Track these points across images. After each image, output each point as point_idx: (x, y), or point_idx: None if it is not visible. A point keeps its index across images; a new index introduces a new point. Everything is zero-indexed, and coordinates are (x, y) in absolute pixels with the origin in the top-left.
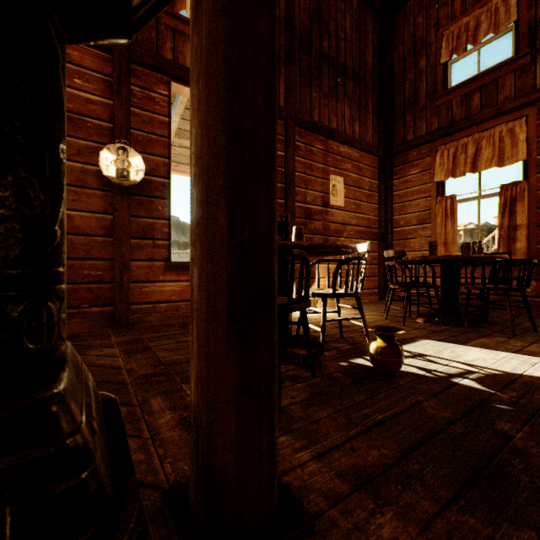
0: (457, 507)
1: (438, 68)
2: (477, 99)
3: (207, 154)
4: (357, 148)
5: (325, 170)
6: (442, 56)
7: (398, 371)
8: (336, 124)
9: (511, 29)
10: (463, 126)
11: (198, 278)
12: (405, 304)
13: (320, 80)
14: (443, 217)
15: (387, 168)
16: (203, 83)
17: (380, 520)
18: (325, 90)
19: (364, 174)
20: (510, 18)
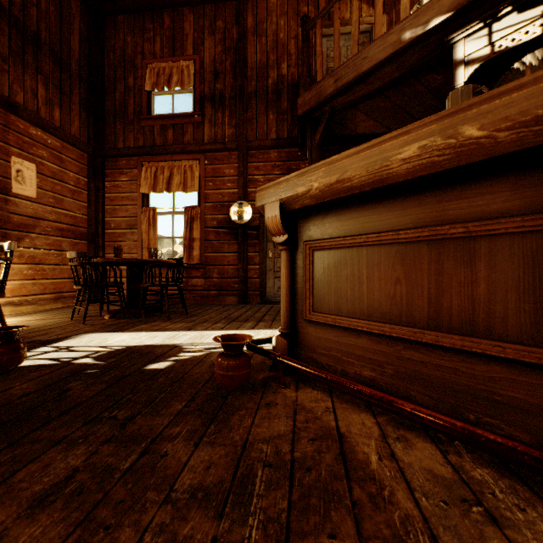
0: None
1: (144, 93)
2: (172, 134)
3: None
4: (57, 137)
5: (3, 148)
6: (147, 84)
7: (22, 367)
8: (23, 99)
9: (192, 92)
10: (162, 151)
11: None
12: (86, 303)
13: None
14: (147, 225)
15: (99, 168)
16: None
17: None
18: (3, 51)
19: (69, 167)
20: (191, 83)
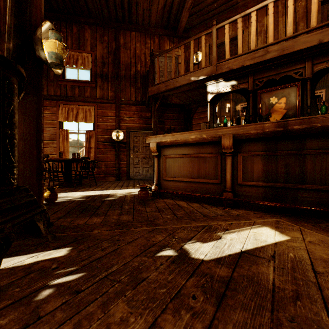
0: (81, 214)
1: None
2: (78, 91)
3: (30, 136)
4: None
5: None
6: None
7: (56, 202)
8: None
9: (90, 70)
10: (72, 100)
11: (24, 166)
12: (49, 180)
13: None
14: (63, 139)
15: None
16: (28, 117)
17: (67, 219)
18: None
19: None
20: (89, 66)
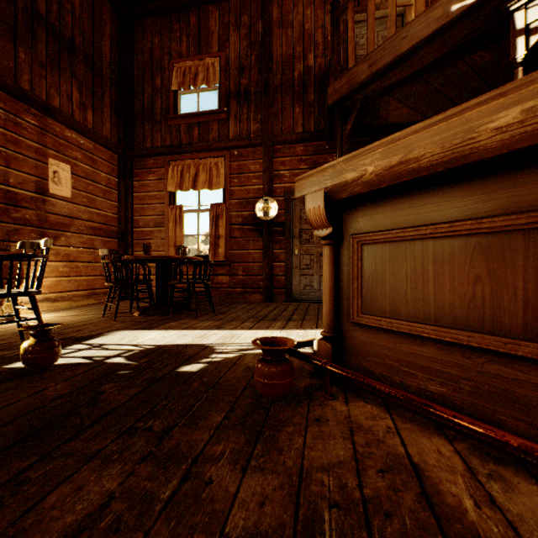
0: None
1: (170, 93)
2: (197, 132)
3: None
4: (90, 139)
5: (41, 150)
6: (173, 84)
7: (56, 365)
8: (59, 103)
9: (217, 89)
10: (188, 150)
11: None
12: (117, 300)
13: (33, 42)
14: (174, 223)
15: (128, 168)
16: None
17: None
18: (41, 57)
19: (101, 168)
20: (216, 80)
